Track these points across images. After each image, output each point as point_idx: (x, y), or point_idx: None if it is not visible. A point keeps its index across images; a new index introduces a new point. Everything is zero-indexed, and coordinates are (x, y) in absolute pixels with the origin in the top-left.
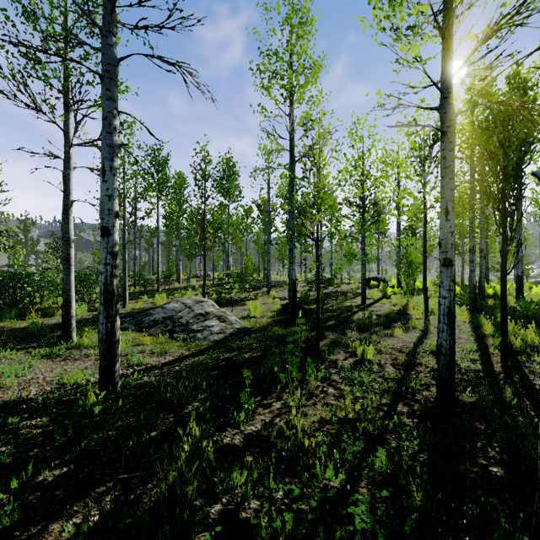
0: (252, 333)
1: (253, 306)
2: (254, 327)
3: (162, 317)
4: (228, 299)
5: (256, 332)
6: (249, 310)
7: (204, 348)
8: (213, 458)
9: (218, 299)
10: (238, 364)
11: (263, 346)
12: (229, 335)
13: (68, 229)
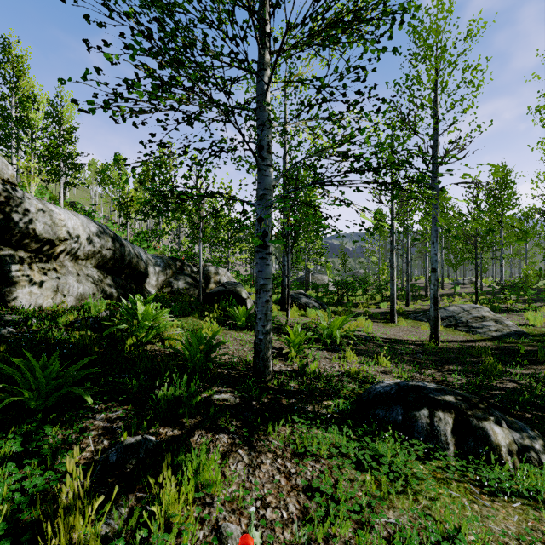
0: (529, 336)
1: (532, 316)
2: (532, 333)
3: (445, 316)
4: (501, 308)
5: (534, 336)
6: (527, 320)
7: (484, 338)
8: (501, 371)
9: (490, 307)
10: (514, 350)
11: (539, 345)
12: (506, 334)
13: (393, 262)
